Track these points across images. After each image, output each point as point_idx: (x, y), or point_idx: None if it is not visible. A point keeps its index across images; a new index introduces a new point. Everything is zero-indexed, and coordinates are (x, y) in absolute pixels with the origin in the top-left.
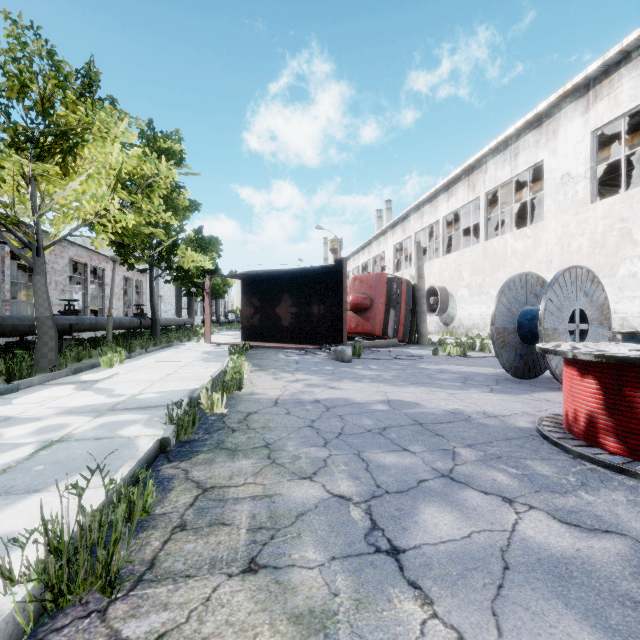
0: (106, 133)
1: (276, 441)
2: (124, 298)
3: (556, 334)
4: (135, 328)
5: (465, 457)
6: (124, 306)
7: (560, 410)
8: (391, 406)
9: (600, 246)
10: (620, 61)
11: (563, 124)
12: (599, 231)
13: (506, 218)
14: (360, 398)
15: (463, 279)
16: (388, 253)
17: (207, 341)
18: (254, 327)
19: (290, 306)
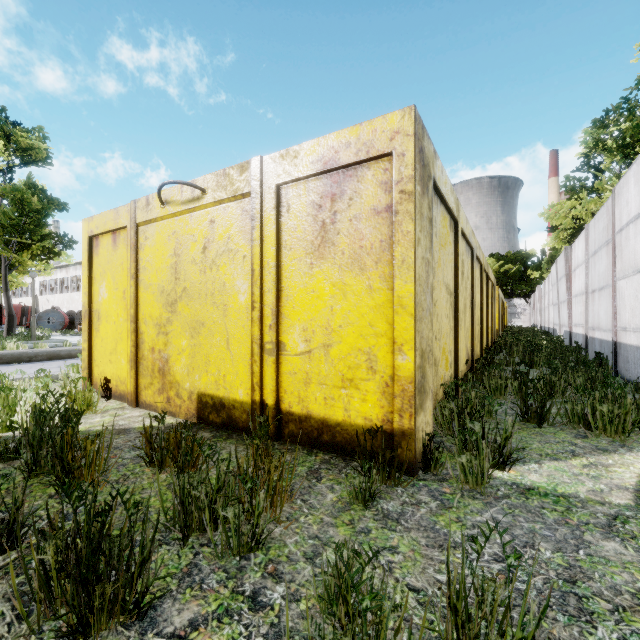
0: None
1: None
2: None
3: None
4: None
5: None
6: None
7: None
8: None
9: None
10: None
11: None
12: None
13: None
14: None
15: (65, 305)
16: (36, 284)
17: None
18: None
19: None
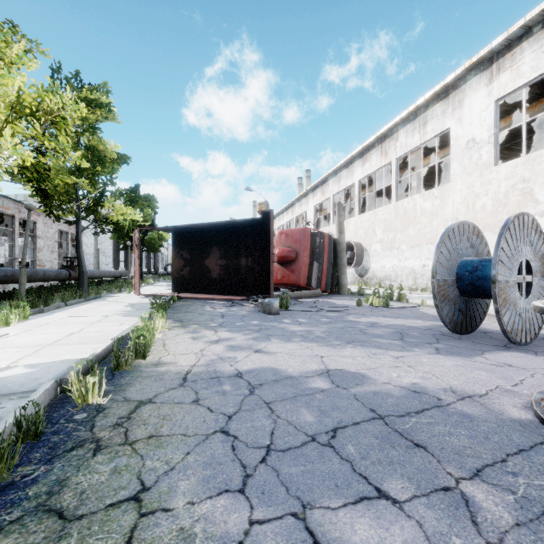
0: (1, 58)
1: (159, 479)
2: (59, 251)
3: (507, 287)
4: (64, 280)
5: (492, 515)
6: (61, 258)
7: (538, 382)
8: (333, 381)
9: (503, 205)
10: (522, 36)
11: (468, 95)
12: (502, 191)
13: (412, 182)
14: (292, 368)
15: (376, 235)
16: (309, 213)
17: (136, 292)
18: (184, 279)
19: (219, 258)
